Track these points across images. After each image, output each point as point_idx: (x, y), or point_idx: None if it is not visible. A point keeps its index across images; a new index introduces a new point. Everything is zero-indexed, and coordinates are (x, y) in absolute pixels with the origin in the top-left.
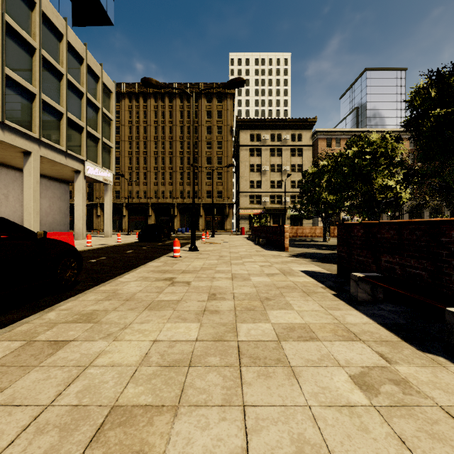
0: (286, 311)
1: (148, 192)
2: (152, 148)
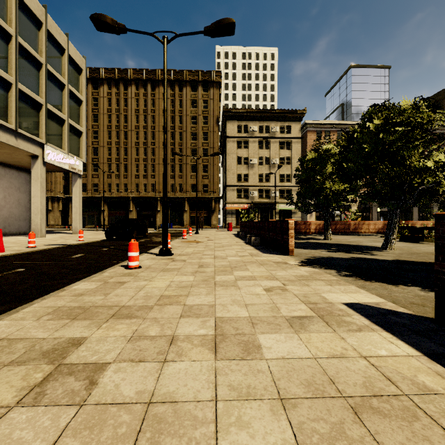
0: None
1: (129, 185)
2: (133, 138)
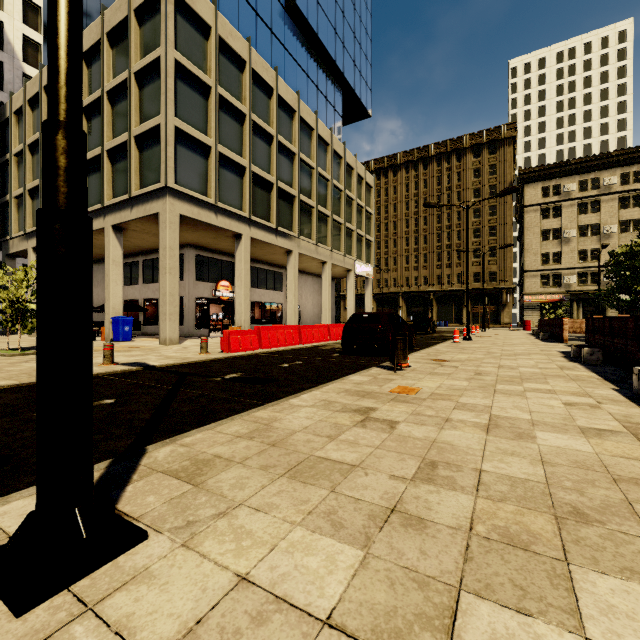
0: (526, 356)
1: (398, 280)
2: (402, 228)
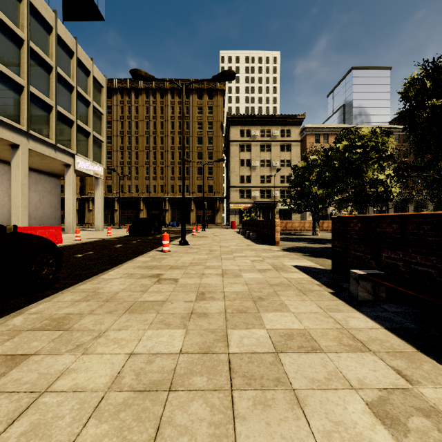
0: (282, 314)
1: (140, 186)
2: (143, 143)
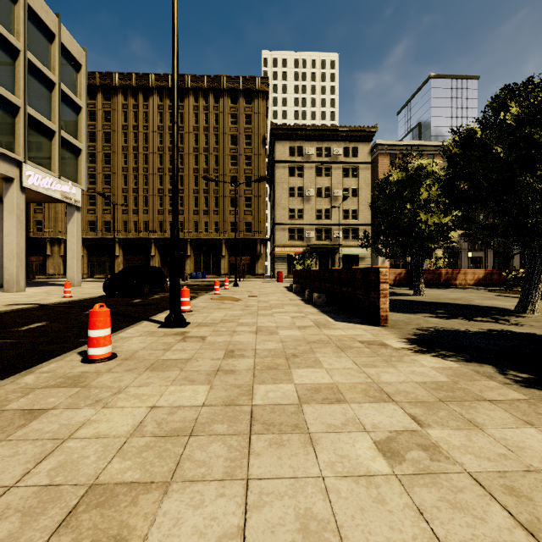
0: None
1: (150, 223)
2: (155, 163)
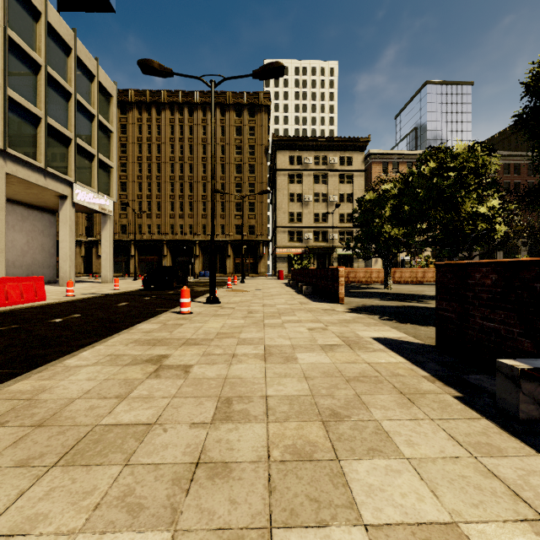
0: (386, 464)
1: (163, 227)
2: (167, 172)
